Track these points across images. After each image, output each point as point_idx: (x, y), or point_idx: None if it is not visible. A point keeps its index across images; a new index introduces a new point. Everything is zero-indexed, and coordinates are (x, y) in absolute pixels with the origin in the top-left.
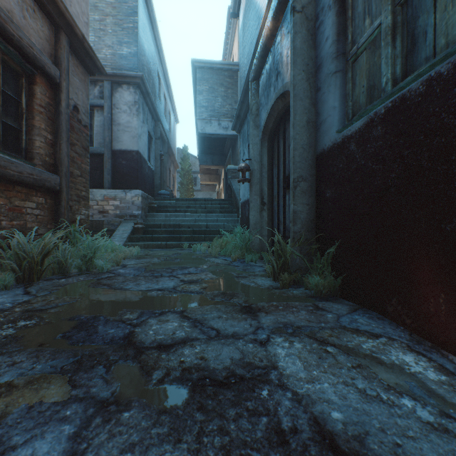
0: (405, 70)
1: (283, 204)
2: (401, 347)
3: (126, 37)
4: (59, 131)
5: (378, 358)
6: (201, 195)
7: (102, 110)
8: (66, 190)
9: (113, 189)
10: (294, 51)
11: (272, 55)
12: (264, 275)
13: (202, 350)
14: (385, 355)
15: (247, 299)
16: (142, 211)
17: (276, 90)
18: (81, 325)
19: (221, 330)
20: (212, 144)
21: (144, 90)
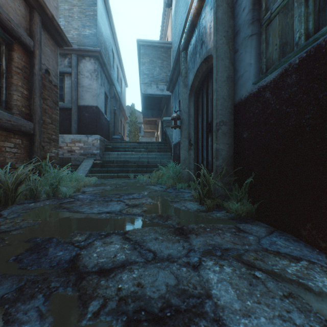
0: (317, 25)
1: (206, 145)
2: (323, 271)
3: (88, 22)
4: (33, 88)
5: (306, 284)
6: (144, 140)
7: (71, 75)
8: (39, 134)
9: (78, 135)
10: (217, 21)
11: (198, 29)
12: (192, 200)
13: (139, 275)
14: (312, 281)
15: (179, 221)
16: (100, 151)
17: (200, 55)
18: (35, 247)
19: (158, 253)
20: (152, 102)
21: (102, 61)
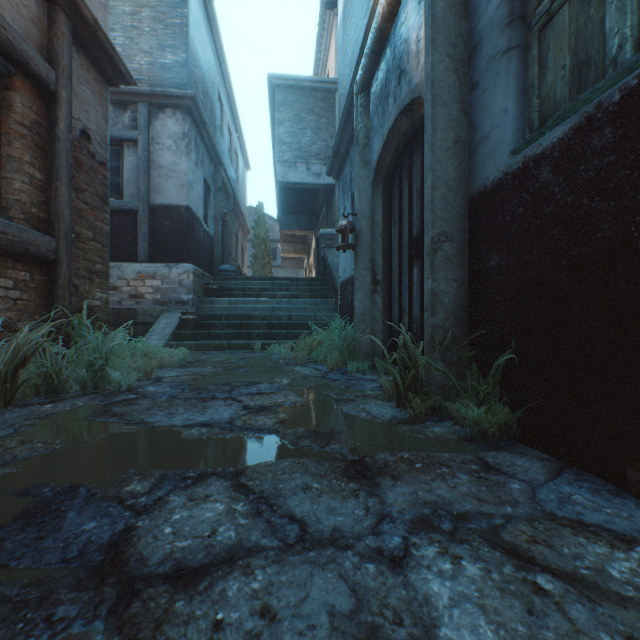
0: None
1: (409, 283)
2: None
3: (171, 38)
4: (55, 167)
5: None
6: (282, 273)
7: (136, 145)
8: (67, 261)
9: (152, 263)
10: (433, 23)
11: (391, 46)
12: (380, 396)
13: (268, 583)
14: None
15: (356, 445)
16: (194, 296)
17: (397, 100)
18: (36, 509)
19: (310, 525)
20: (298, 199)
21: (198, 118)
